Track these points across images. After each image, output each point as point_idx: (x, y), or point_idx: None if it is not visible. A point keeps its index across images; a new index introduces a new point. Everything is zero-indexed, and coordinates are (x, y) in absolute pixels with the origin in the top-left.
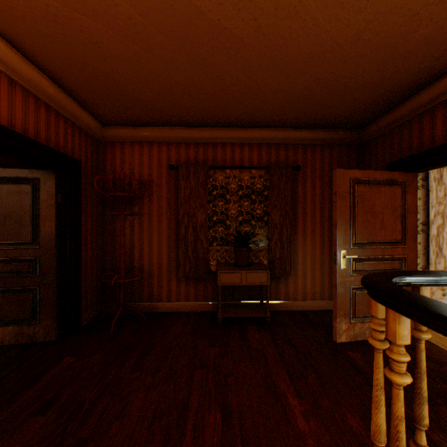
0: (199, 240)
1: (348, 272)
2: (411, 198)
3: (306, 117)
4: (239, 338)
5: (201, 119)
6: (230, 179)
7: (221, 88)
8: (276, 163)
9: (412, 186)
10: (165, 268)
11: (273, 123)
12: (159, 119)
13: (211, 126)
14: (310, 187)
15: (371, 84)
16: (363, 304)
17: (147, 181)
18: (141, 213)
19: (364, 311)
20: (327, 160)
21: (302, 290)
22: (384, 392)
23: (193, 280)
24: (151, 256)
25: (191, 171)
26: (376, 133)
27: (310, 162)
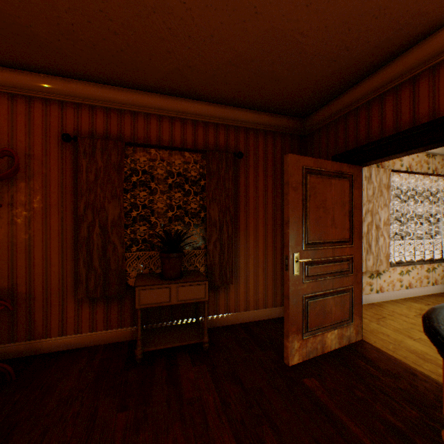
0: (111, 244)
1: (300, 279)
2: (357, 194)
3: (251, 92)
4: (167, 383)
5: (112, 70)
6: (156, 162)
7: (138, 13)
8: (215, 147)
9: (358, 180)
10: (57, 287)
11: (212, 95)
12: (41, 59)
13: (130, 87)
14: (253, 179)
15: (329, 54)
16: (316, 314)
17: (24, 155)
18: (12, 204)
19: (317, 322)
20: (270, 150)
21: (245, 298)
22: (360, 442)
23: (102, 300)
24: (31, 270)
25: (99, 146)
26: (320, 124)
27: (253, 150)
